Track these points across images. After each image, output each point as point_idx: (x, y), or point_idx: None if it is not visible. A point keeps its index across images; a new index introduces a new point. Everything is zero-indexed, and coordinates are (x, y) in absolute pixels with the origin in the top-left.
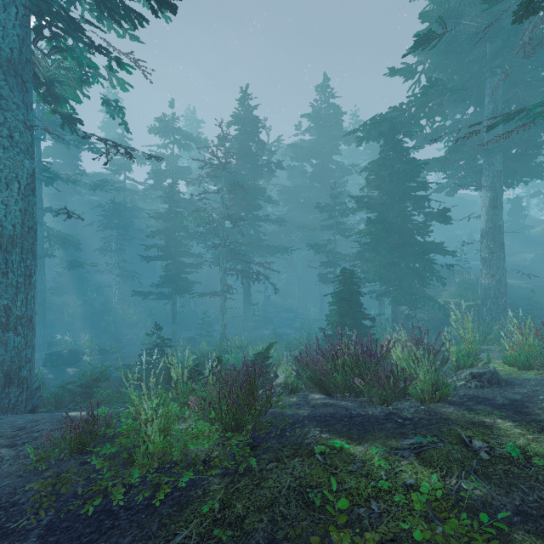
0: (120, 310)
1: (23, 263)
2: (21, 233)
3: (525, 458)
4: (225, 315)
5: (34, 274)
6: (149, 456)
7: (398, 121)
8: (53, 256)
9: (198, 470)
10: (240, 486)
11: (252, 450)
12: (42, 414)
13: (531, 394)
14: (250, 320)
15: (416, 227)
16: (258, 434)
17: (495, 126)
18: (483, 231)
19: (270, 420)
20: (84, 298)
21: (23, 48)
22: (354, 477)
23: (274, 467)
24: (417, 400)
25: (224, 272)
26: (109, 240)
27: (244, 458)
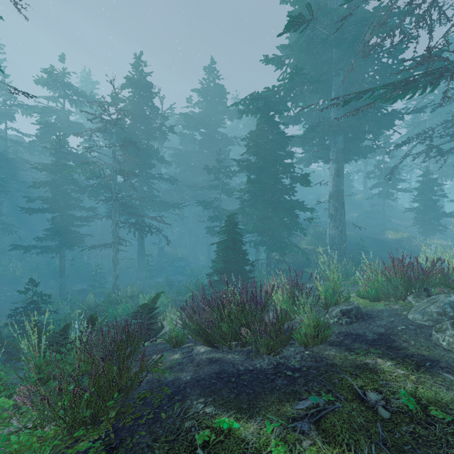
0: None
1: None
2: None
3: (422, 410)
4: (117, 266)
5: None
6: None
7: (271, 101)
8: None
9: None
10: None
11: None
12: None
13: (391, 326)
14: (144, 270)
15: (284, 188)
16: (125, 422)
17: (349, 101)
18: (330, 194)
19: (144, 394)
20: None
21: None
22: None
23: None
24: (301, 344)
25: (116, 225)
26: None
27: None
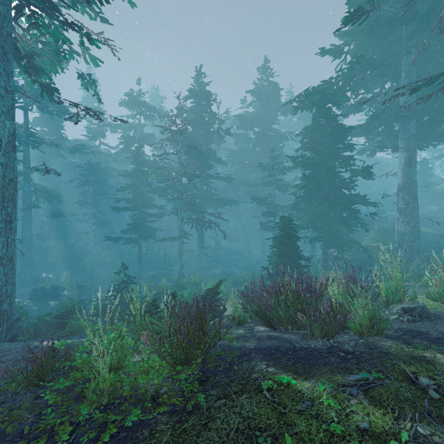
0: (95, 253)
1: (4, 211)
2: (2, 184)
3: None
4: (182, 257)
5: (14, 221)
6: (99, 391)
7: (327, 93)
8: (38, 207)
9: (147, 406)
10: (187, 426)
11: (200, 385)
12: (18, 343)
13: None
14: (203, 261)
15: (343, 182)
16: (207, 368)
17: (418, 89)
18: (399, 186)
19: (219, 353)
20: (66, 243)
21: (4, 23)
22: (304, 418)
23: (222, 405)
24: (356, 334)
25: (182, 220)
26: (86, 194)
27: (193, 394)
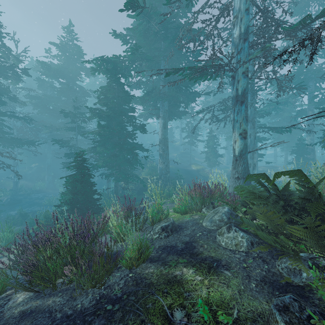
0: None
1: None
2: None
3: (213, 317)
4: None
5: None
6: None
7: (118, 66)
8: None
9: None
10: None
11: None
12: None
13: (193, 234)
14: None
15: (128, 133)
16: None
17: (169, 74)
18: (160, 140)
19: None
20: None
21: None
22: None
23: None
24: (127, 267)
25: None
26: None
27: None
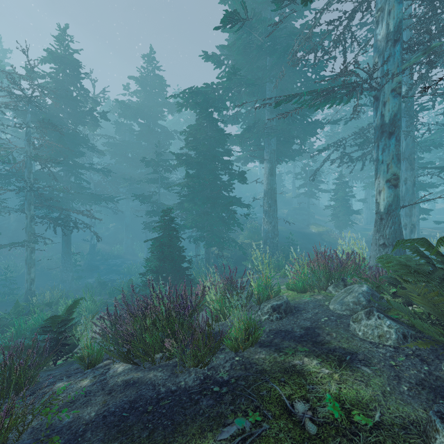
0: None
1: None
2: None
3: (347, 416)
4: (32, 269)
5: None
6: None
7: (210, 98)
8: None
9: None
10: None
11: None
12: None
13: (315, 318)
14: (70, 271)
15: (223, 184)
16: None
17: (280, 104)
18: (265, 191)
19: None
20: None
21: None
22: None
23: None
24: (232, 349)
25: (31, 220)
26: None
27: None
